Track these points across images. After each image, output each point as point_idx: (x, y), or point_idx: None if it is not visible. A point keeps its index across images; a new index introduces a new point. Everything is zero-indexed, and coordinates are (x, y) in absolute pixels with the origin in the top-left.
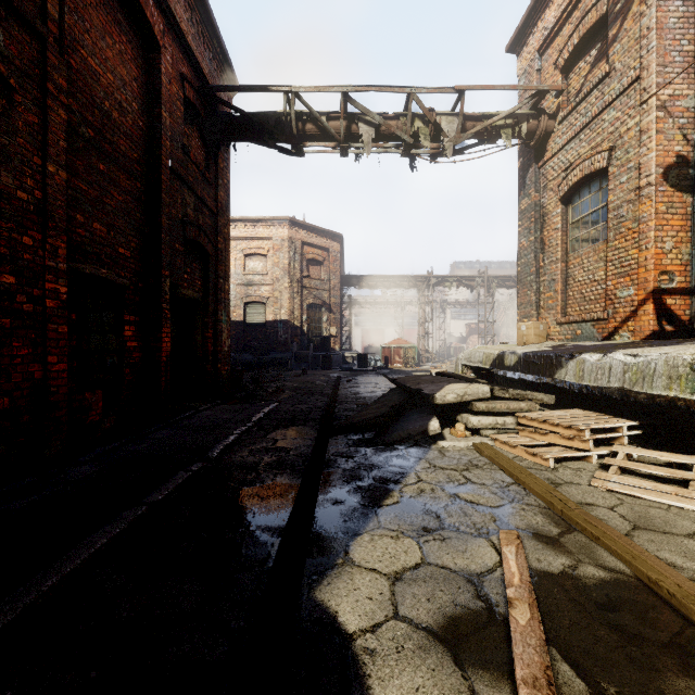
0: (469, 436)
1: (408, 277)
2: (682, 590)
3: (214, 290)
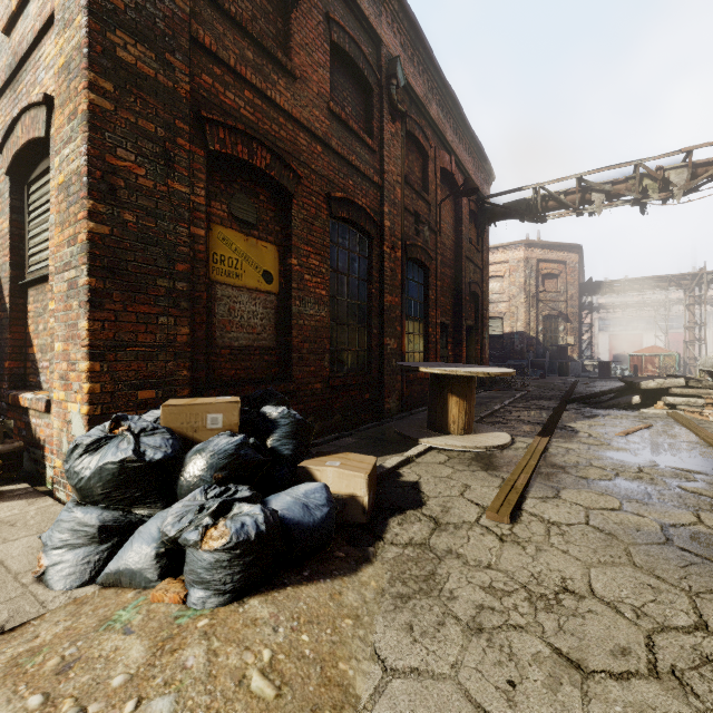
0: (667, 409)
1: (668, 277)
2: (705, 435)
3: (480, 318)
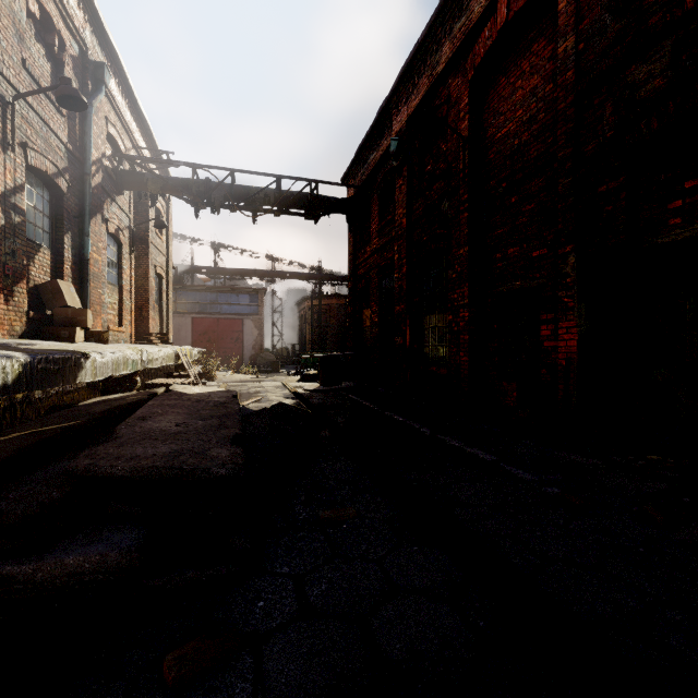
0: None
1: None
2: None
3: None
